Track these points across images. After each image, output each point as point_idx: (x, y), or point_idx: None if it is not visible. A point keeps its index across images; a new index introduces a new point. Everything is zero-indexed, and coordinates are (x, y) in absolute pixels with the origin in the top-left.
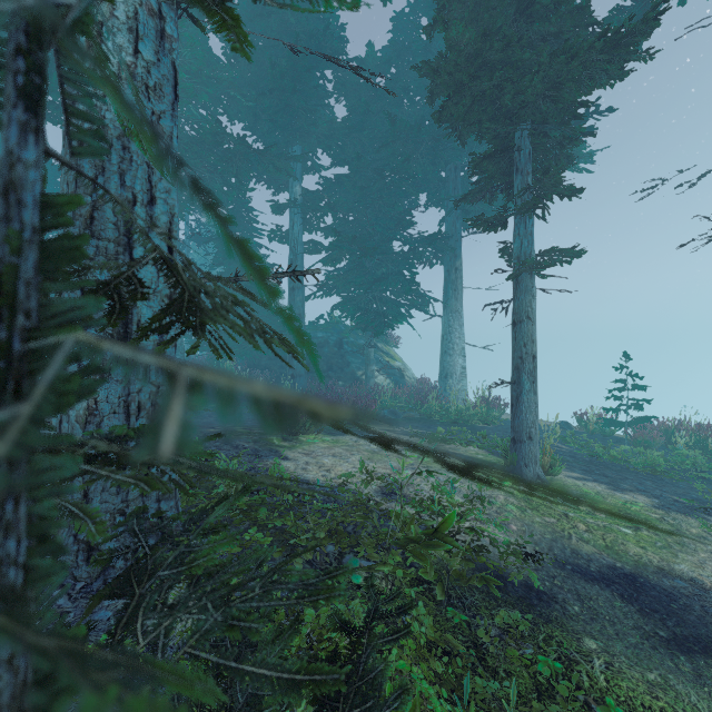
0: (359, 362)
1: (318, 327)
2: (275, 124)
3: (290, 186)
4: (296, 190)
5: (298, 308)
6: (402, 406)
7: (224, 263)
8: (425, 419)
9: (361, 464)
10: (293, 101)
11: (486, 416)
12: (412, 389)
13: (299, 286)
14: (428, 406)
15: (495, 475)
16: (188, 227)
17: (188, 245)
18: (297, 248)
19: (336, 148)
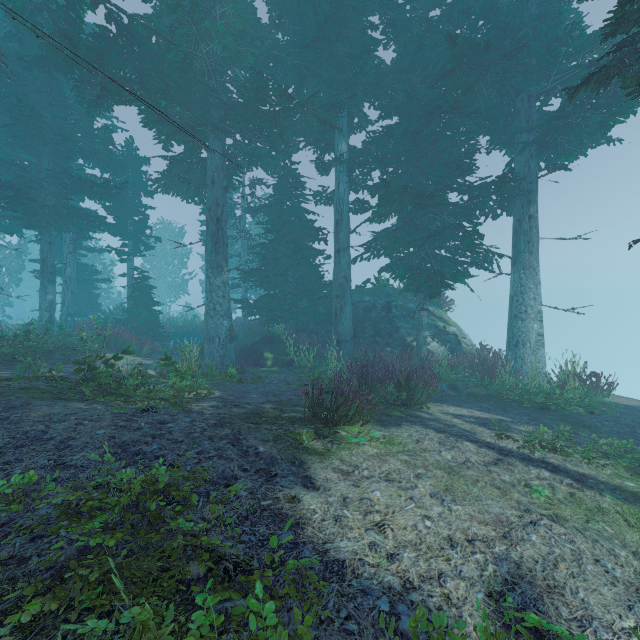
0: (409, 327)
1: (365, 291)
2: (320, 80)
3: (336, 144)
4: (341, 148)
5: (344, 271)
6: (463, 380)
7: (272, 229)
8: (495, 398)
9: (481, 634)
10: (337, 49)
11: (588, 401)
12: (470, 358)
13: (345, 247)
14: (499, 382)
15: None
16: (244, 201)
17: (244, 218)
18: (343, 208)
19: (384, 96)
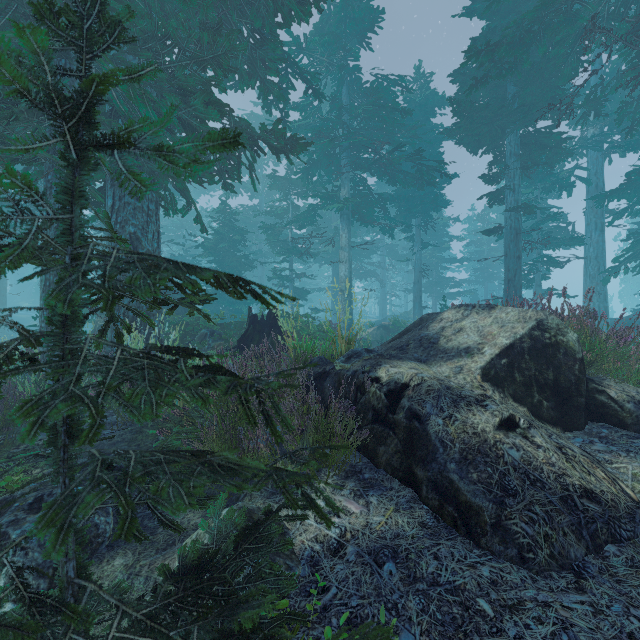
0: None
1: None
2: None
3: None
4: None
5: None
6: None
7: None
8: None
9: None
10: None
11: None
12: None
13: None
14: None
15: None
16: None
17: None
18: None
19: None
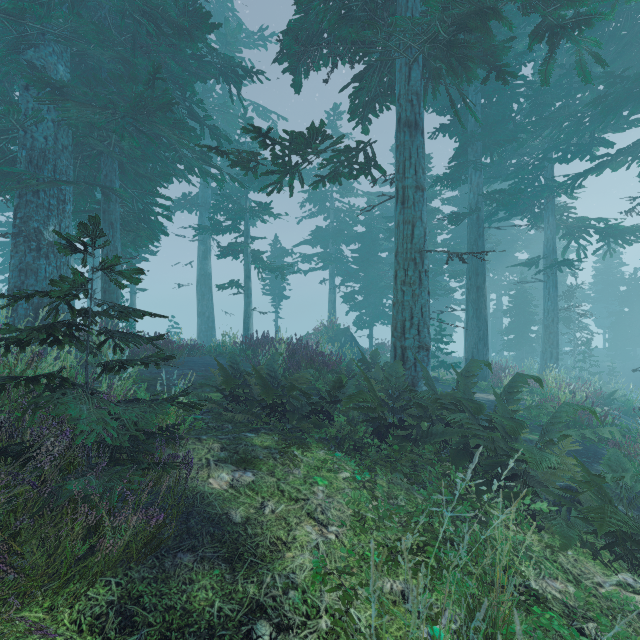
0: None
1: None
2: None
3: None
4: None
5: None
6: None
7: None
8: None
9: None
10: None
11: None
12: None
13: None
14: None
15: None
16: None
17: None
18: None
19: None
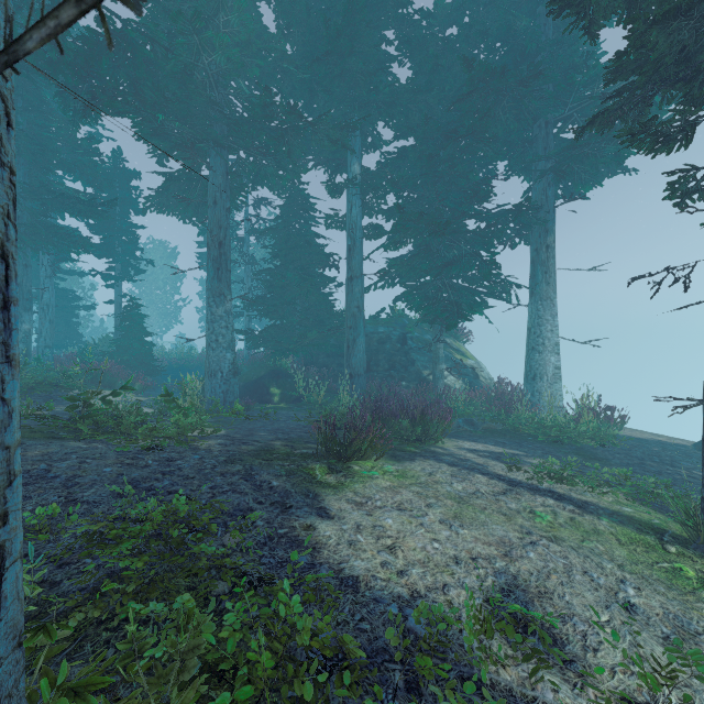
0: (426, 359)
1: (379, 321)
2: (331, 96)
3: (348, 165)
4: (354, 169)
5: (357, 300)
6: (480, 415)
7: (279, 254)
8: (511, 433)
9: (467, 608)
10: (350, 65)
11: (600, 434)
12: (488, 392)
13: (358, 275)
14: (515, 416)
15: (684, 565)
16: (248, 222)
17: (248, 240)
18: (355, 233)
19: (399, 116)
